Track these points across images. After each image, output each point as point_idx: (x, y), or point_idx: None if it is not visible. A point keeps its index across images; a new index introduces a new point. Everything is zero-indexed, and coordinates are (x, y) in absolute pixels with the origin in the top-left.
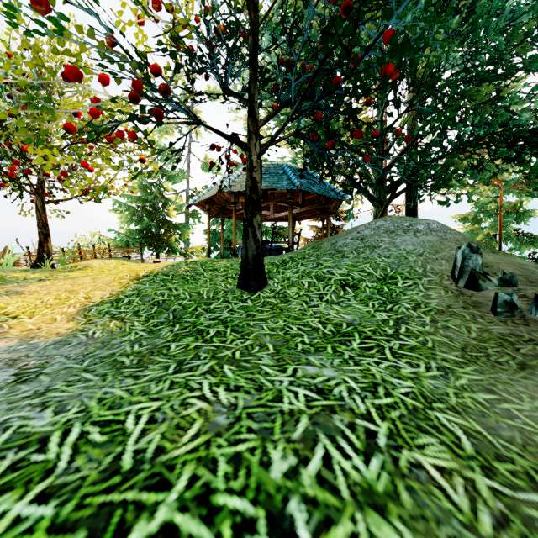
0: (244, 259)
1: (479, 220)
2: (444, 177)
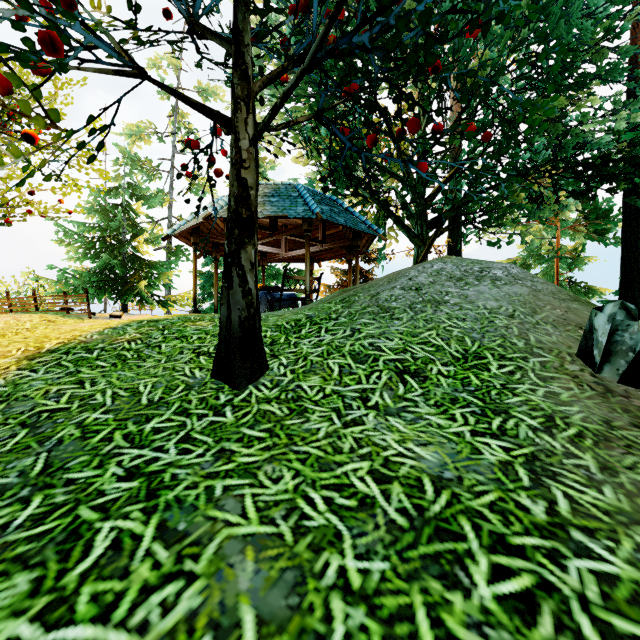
0: (224, 325)
1: (528, 266)
2: (497, 212)
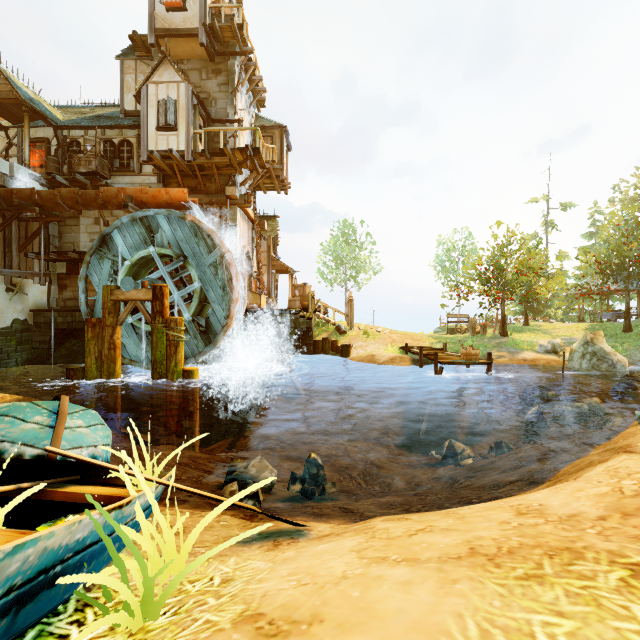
0: (624, 325)
1: None
2: None
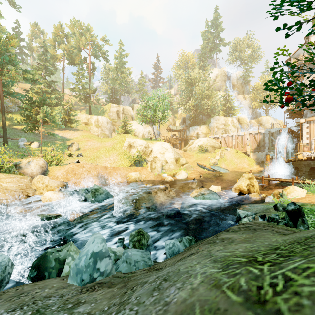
0: None
1: None
2: None
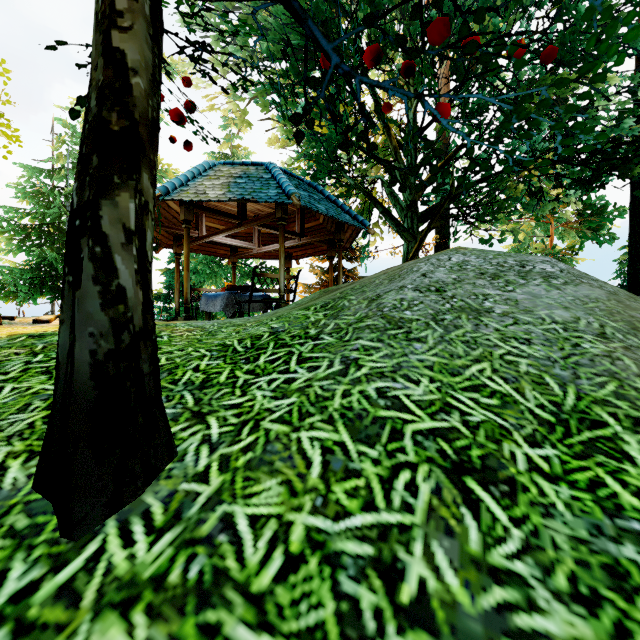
0: (62, 368)
1: None
2: (492, 205)
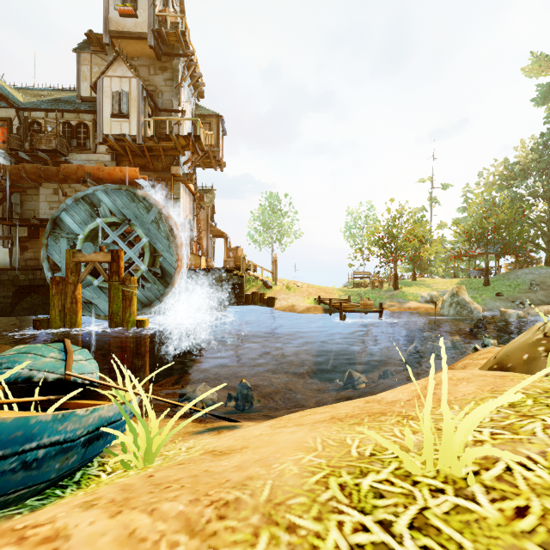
0: (484, 281)
1: None
2: None
